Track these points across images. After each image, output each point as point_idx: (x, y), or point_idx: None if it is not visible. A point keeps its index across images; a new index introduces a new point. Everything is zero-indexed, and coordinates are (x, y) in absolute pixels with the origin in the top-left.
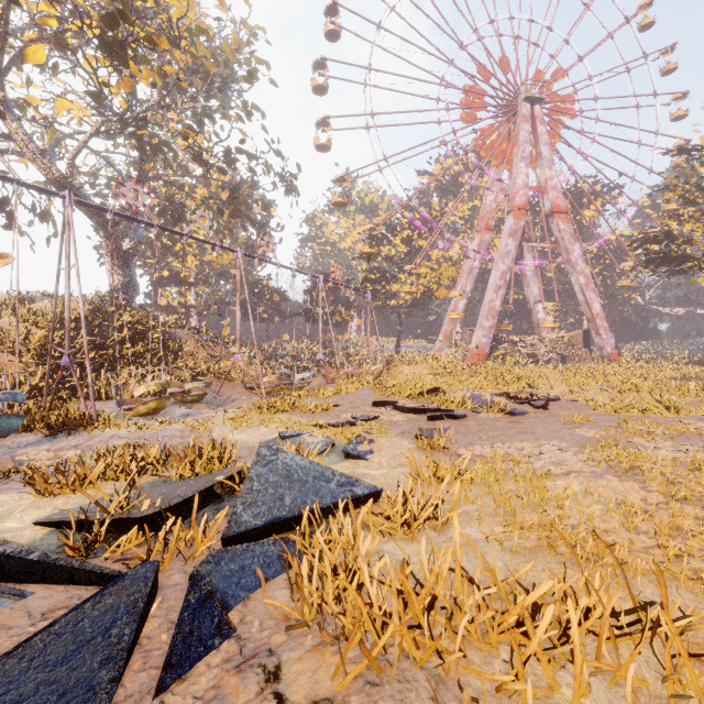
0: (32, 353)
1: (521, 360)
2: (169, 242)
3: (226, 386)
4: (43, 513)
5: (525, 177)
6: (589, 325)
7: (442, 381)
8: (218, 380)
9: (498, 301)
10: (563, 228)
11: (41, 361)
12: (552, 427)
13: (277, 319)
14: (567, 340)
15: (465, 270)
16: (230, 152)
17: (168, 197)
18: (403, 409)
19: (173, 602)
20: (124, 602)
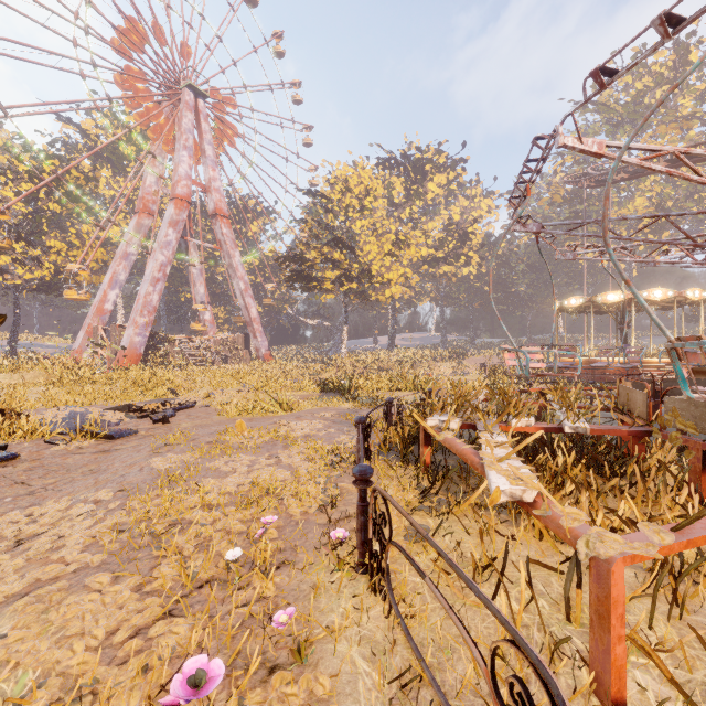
0: None
1: (181, 361)
2: None
3: None
4: None
5: (188, 168)
6: (248, 328)
7: (54, 393)
8: None
9: (157, 296)
10: (226, 232)
11: None
12: (137, 456)
13: None
14: (230, 341)
15: (119, 254)
16: None
17: None
18: None
19: None
20: None
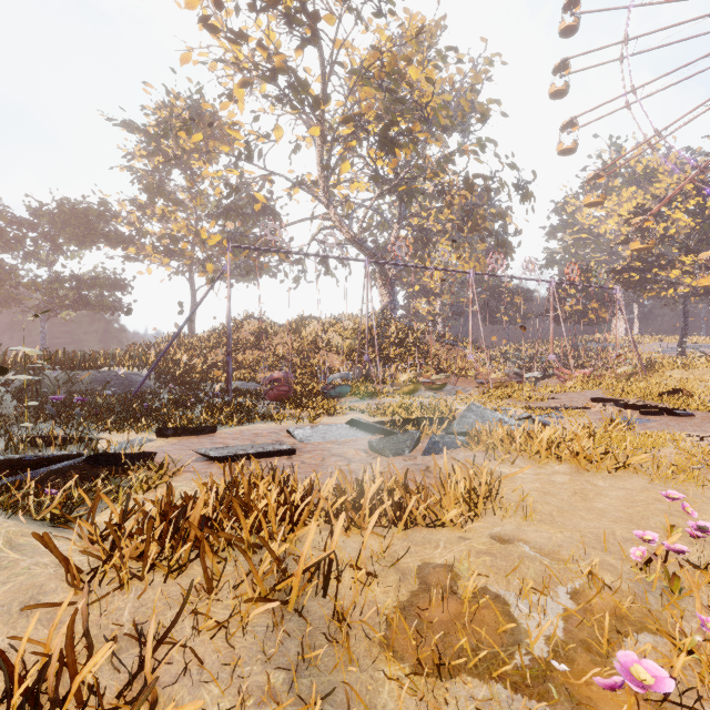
0: (345, 354)
1: None
2: (420, 262)
3: (462, 381)
4: (373, 421)
5: None
6: None
7: None
8: (456, 376)
9: None
10: None
11: (349, 359)
12: None
13: (518, 321)
14: None
15: None
16: (468, 179)
17: (419, 226)
18: (620, 405)
19: (425, 445)
20: (410, 437)
